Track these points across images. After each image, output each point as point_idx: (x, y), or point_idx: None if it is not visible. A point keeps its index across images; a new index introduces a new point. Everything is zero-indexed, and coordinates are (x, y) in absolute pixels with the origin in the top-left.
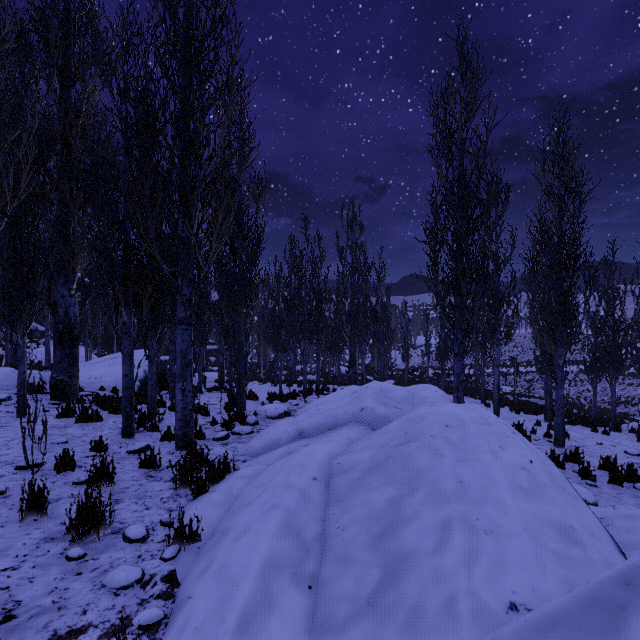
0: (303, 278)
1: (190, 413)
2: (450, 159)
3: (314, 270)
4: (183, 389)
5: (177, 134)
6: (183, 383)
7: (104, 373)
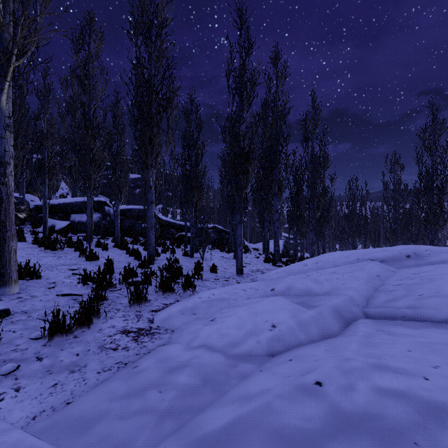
0: (354, 207)
1: (313, 255)
2: (430, 155)
3: (361, 203)
4: (311, 248)
5: (311, 182)
6: (311, 247)
7: (269, 247)
